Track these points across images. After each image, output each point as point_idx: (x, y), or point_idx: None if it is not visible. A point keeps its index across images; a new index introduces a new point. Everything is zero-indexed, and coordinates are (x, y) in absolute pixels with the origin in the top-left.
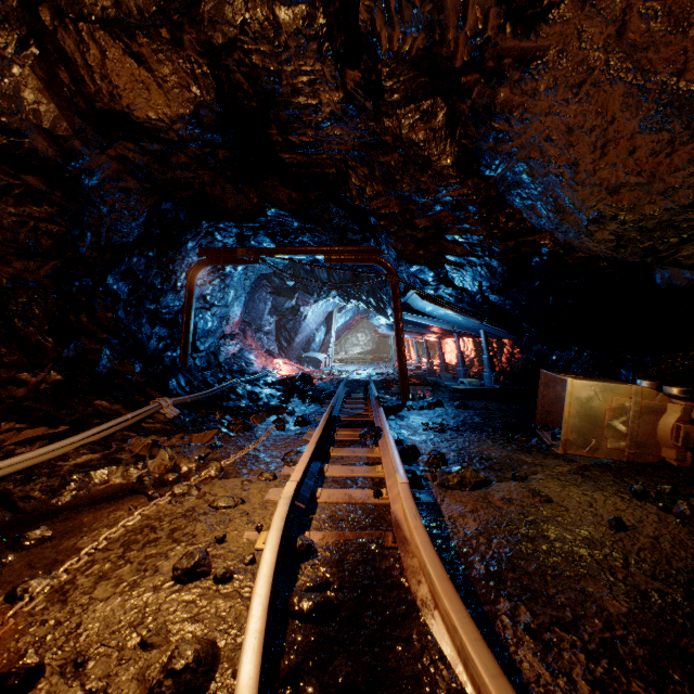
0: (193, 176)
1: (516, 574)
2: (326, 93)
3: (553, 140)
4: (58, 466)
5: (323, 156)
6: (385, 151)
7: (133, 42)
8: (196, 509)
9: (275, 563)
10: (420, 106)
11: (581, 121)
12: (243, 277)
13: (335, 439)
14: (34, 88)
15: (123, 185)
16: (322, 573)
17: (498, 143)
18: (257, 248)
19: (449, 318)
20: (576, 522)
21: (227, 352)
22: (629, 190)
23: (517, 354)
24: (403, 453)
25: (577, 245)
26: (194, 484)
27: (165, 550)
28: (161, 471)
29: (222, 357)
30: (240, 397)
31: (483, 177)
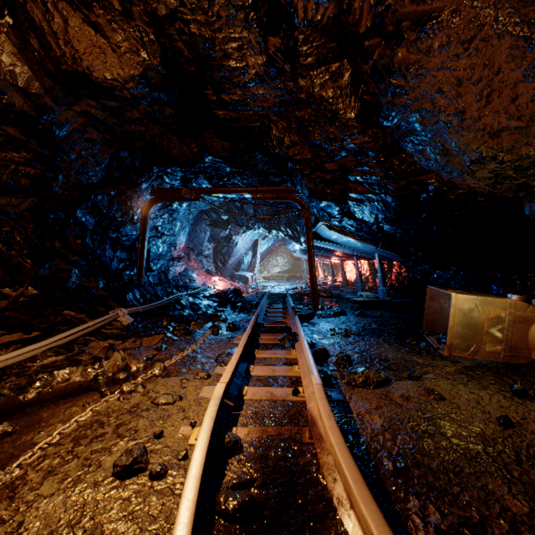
0: (145, 129)
1: (421, 471)
2: (252, 57)
3: (443, 92)
4: (26, 367)
5: (250, 112)
6: (300, 107)
7: (91, 13)
8: (140, 405)
9: (204, 463)
10: (329, 68)
11: (470, 74)
12: (187, 212)
13: (259, 342)
14: (9, 52)
15: (87, 136)
16: (247, 469)
17: (395, 97)
18: (197, 189)
19: (350, 244)
20: (468, 418)
21: (174, 272)
22: (509, 133)
23: (404, 272)
24: (316, 355)
25: (459, 183)
26: (141, 382)
27: (109, 445)
28: (114, 370)
29: (171, 275)
30: (183, 307)
31: (381, 127)
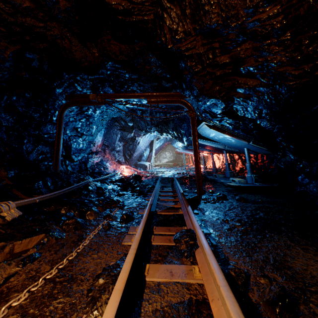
0: (43, 25)
1: None
2: None
3: None
4: None
5: None
6: None
7: None
8: None
9: None
10: None
11: None
12: (100, 118)
13: (152, 244)
14: None
15: None
16: None
17: None
18: (103, 94)
19: (224, 140)
20: None
21: (92, 162)
22: None
23: (260, 162)
24: (232, 286)
25: None
26: None
27: None
28: None
29: (89, 164)
30: (89, 192)
31: None
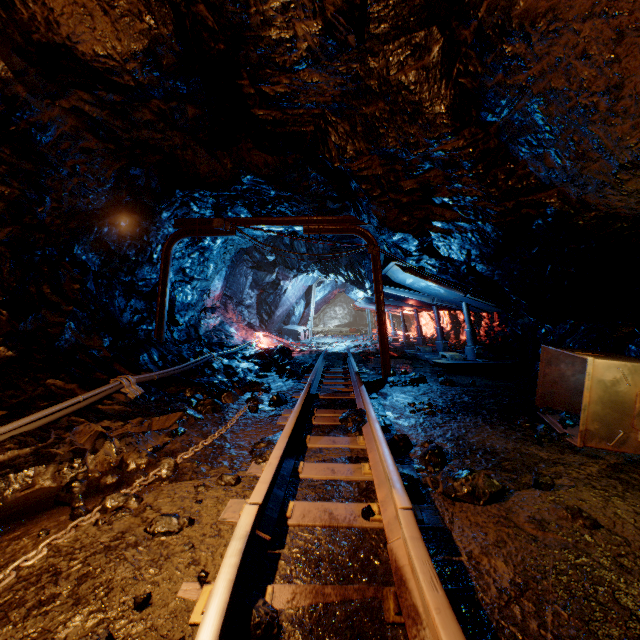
0: (161, 137)
1: None
2: (302, 23)
3: (590, 56)
4: None
5: (300, 111)
6: (369, 99)
7: None
8: (127, 535)
9: None
10: (411, 39)
11: None
12: (222, 250)
13: (313, 424)
14: None
15: (83, 145)
16: None
17: (509, 74)
18: (233, 219)
19: (430, 290)
20: None
21: (207, 325)
22: None
23: (497, 327)
24: (393, 446)
25: (594, 202)
26: (136, 490)
27: (55, 624)
28: (104, 468)
29: (203, 330)
30: (215, 372)
31: (482, 124)
